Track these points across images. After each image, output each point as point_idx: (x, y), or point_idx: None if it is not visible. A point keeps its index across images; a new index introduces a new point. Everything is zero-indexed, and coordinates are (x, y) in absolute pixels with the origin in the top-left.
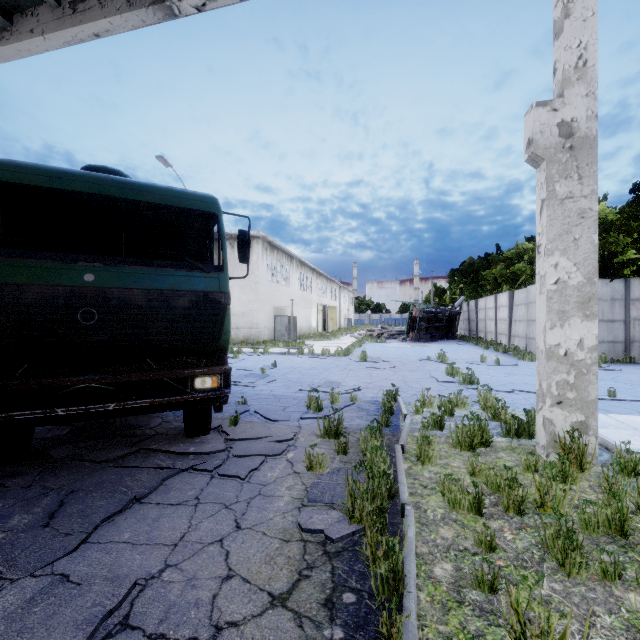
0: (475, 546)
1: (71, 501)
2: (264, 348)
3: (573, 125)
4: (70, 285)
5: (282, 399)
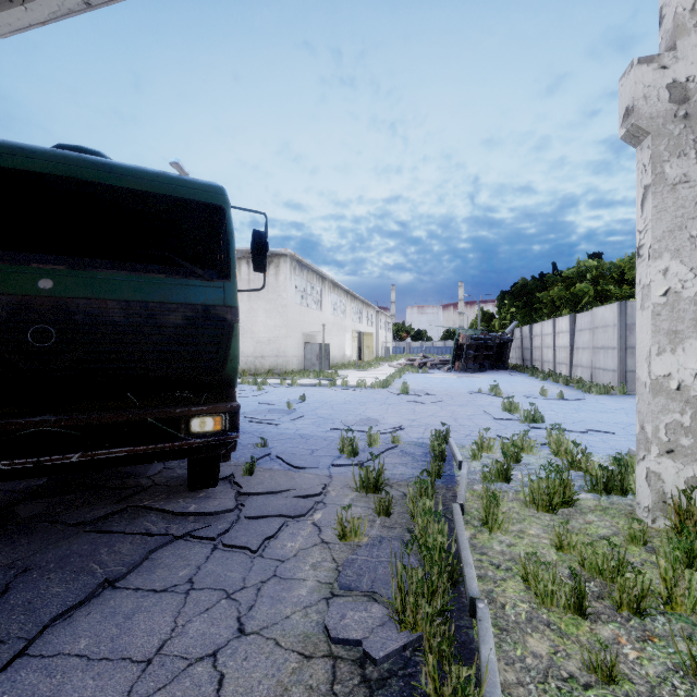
0: (585, 671)
1: (19, 586)
2: (292, 379)
3: (689, 86)
4: (18, 294)
5: (310, 440)
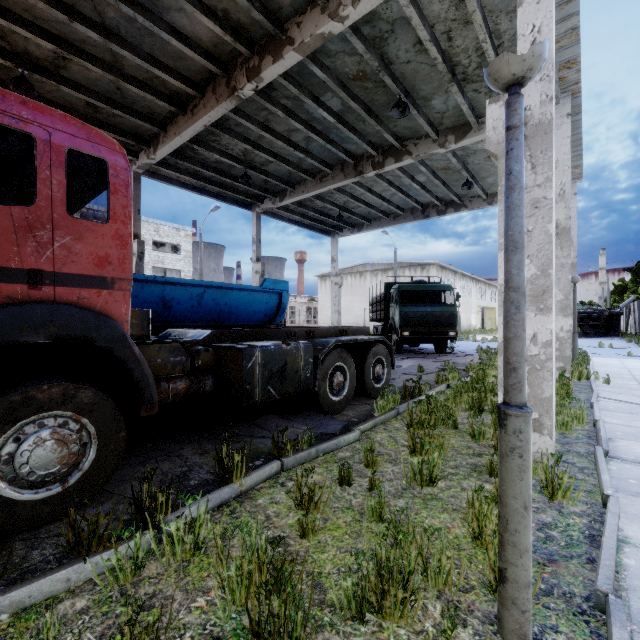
0: None
1: (426, 355)
2: None
3: None
4: (426, 311)
5: (465, 350)
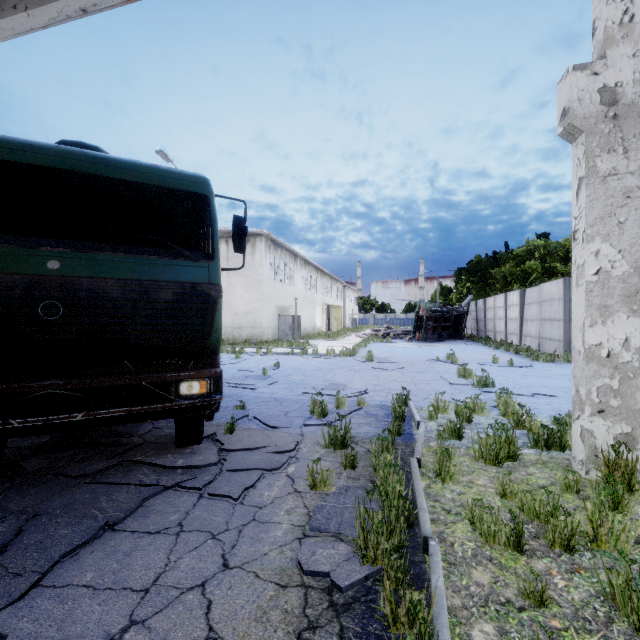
0: (520, 597)
1: (30, 529)
2: (267, 348)
3: (617, 90)
4: (30, 273)
5: (284, 403)
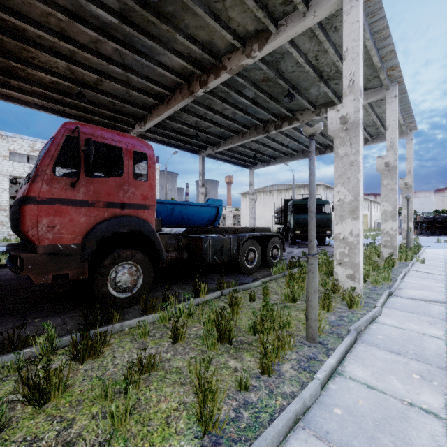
0: None
1: None
2: None
3: (407, 183)
4: None
5: None
